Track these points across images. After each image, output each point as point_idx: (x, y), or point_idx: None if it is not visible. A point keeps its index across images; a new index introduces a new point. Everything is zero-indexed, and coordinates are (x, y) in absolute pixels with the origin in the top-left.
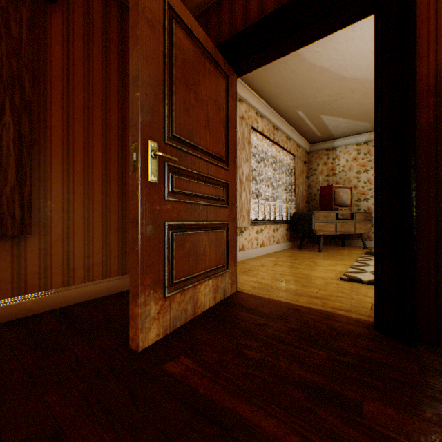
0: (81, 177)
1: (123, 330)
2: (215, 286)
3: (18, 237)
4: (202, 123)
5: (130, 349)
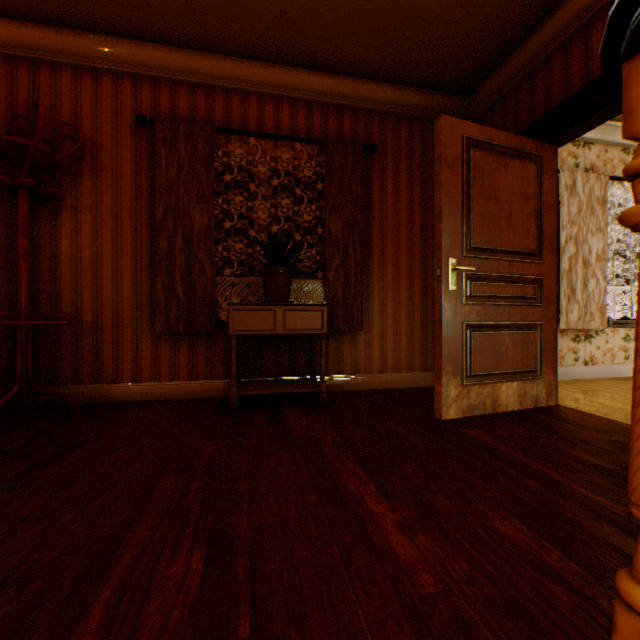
0: (391, 285)
1: (428, 408)
2: (520, 390)
3: (353, 332)
4: (503, 225)
5: (434, 417)
